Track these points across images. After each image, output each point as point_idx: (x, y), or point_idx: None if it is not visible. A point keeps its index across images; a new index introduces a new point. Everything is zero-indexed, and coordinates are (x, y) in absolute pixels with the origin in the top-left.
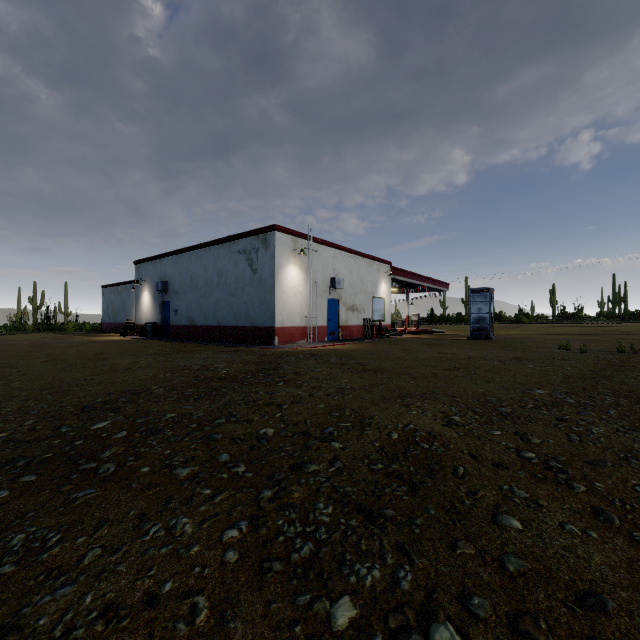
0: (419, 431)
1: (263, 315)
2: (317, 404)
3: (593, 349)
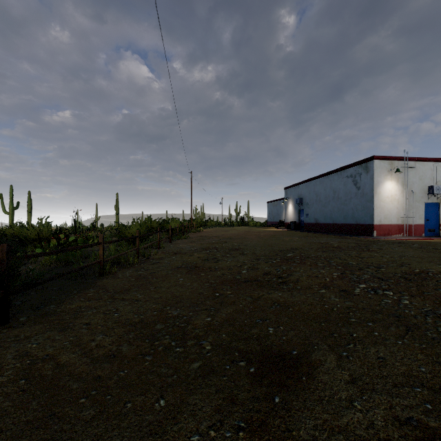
0: (433, 270)
1: (364, 216)
2: (382, 259)
3: None
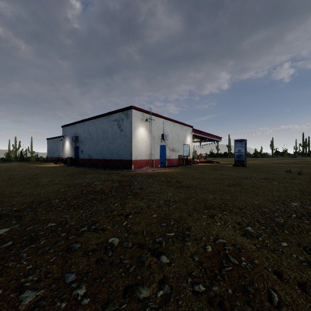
0: (227, 244)
1: (126, 153)
2: (152, 214)
3: (303, 172)
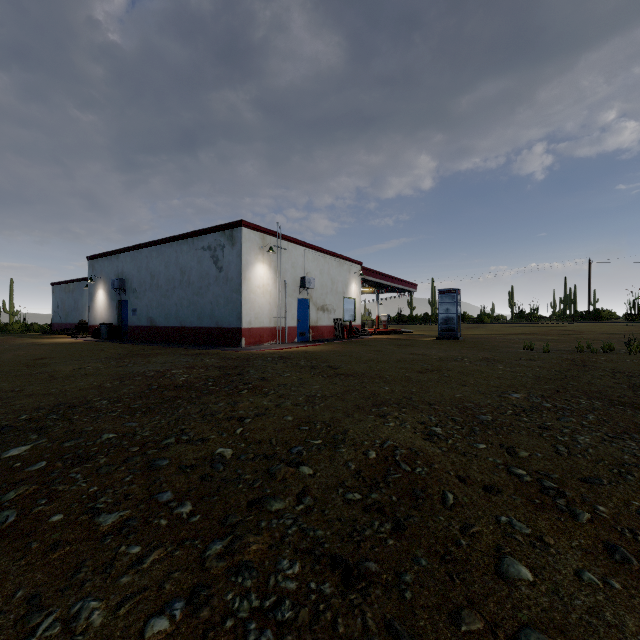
0: (399, 448)
1: (229, 315)
2: (284, 416)
3: (554, 349)
